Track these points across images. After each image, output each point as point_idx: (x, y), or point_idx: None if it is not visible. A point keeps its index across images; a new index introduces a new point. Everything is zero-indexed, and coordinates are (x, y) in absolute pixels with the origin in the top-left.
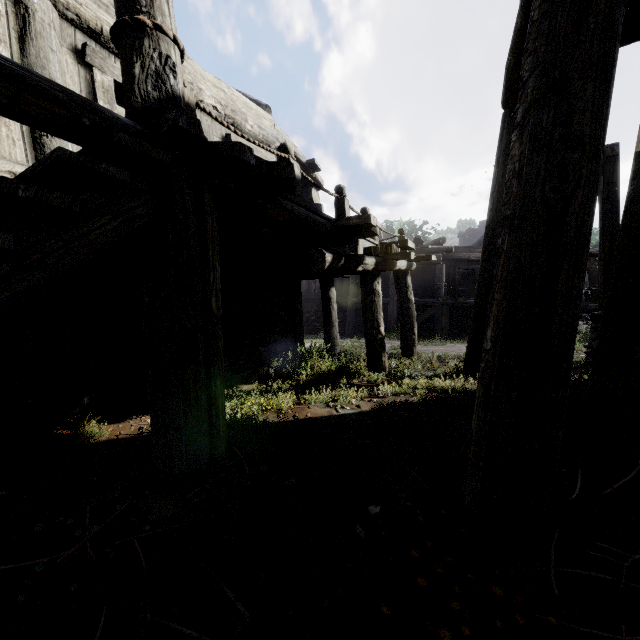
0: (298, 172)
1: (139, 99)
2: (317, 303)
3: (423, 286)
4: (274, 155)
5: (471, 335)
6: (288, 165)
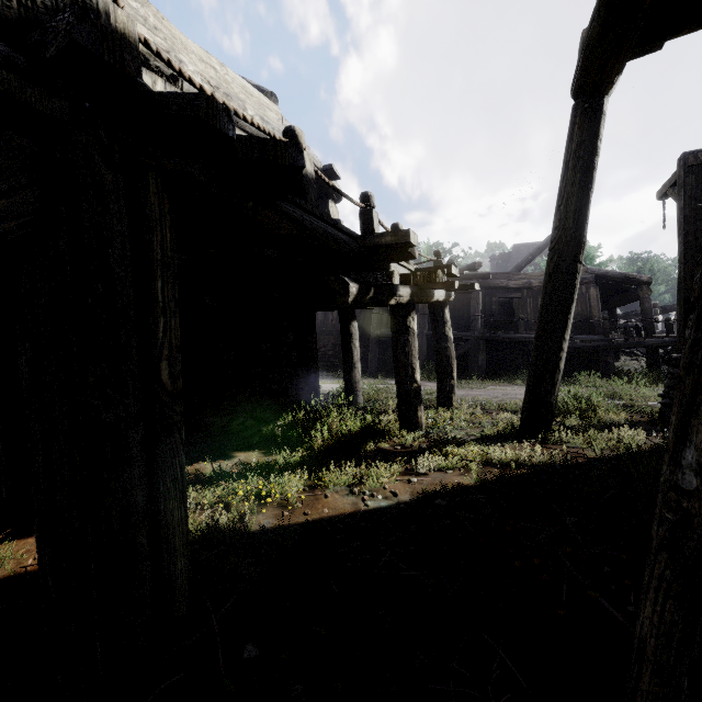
0: (311, 168)
1: (12, 2)
2: (335, 336)
3: (456, 317)
4: None
5: (530, 385)
6: (293, 146)
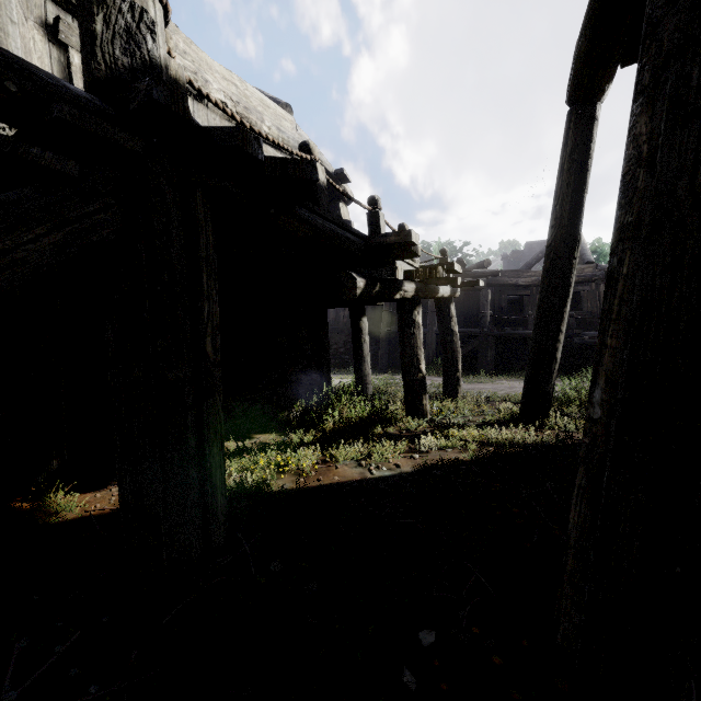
0: (323, 177)
1: (102, 66)
2: (346, 333)
3: (465, 314)
4: None
5: (529, 375)
6: (309, 163)
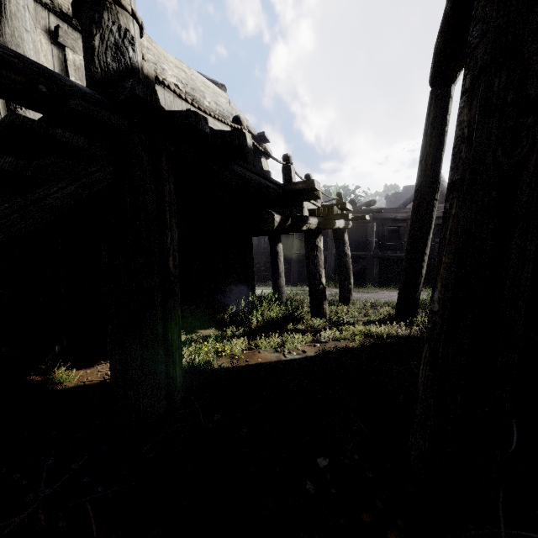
0: (250, 142)
1: (99, 70)
2: (266, 255)
3: (356, 241)
4: (229, 128)
5: (402, 286)
6: (240, 134)
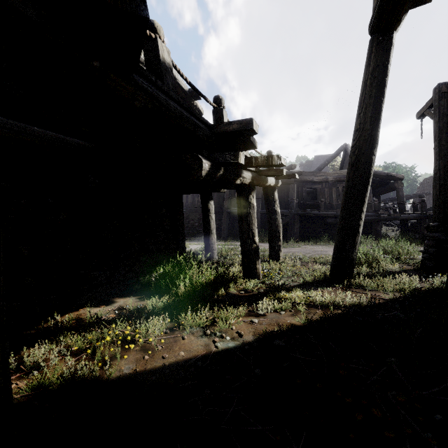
0: (168, 59)
1: None
2: (199, 213)
3: (279, 200)
4: None
5: (338, 245)
6: None
